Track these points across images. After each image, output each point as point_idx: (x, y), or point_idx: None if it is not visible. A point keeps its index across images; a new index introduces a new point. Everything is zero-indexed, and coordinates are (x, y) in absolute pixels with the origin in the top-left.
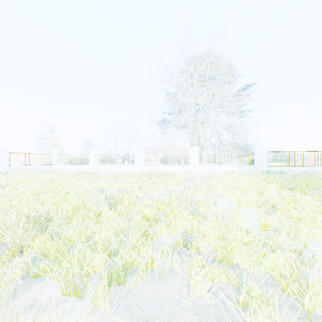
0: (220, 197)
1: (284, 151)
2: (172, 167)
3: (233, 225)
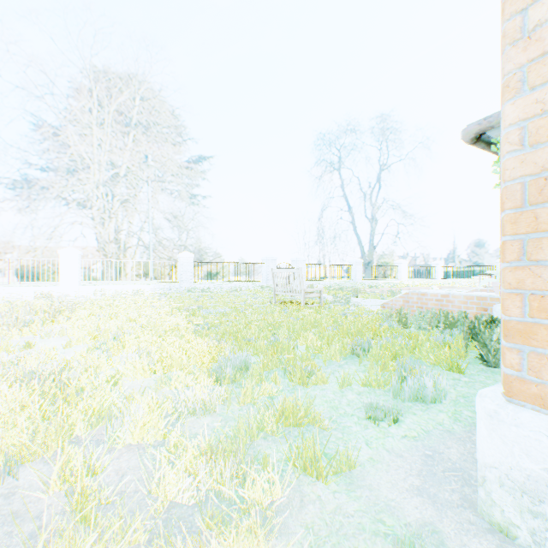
0: (58, 336)
1: (215, 262)
2: (13, 288)
3: (3, 373)
